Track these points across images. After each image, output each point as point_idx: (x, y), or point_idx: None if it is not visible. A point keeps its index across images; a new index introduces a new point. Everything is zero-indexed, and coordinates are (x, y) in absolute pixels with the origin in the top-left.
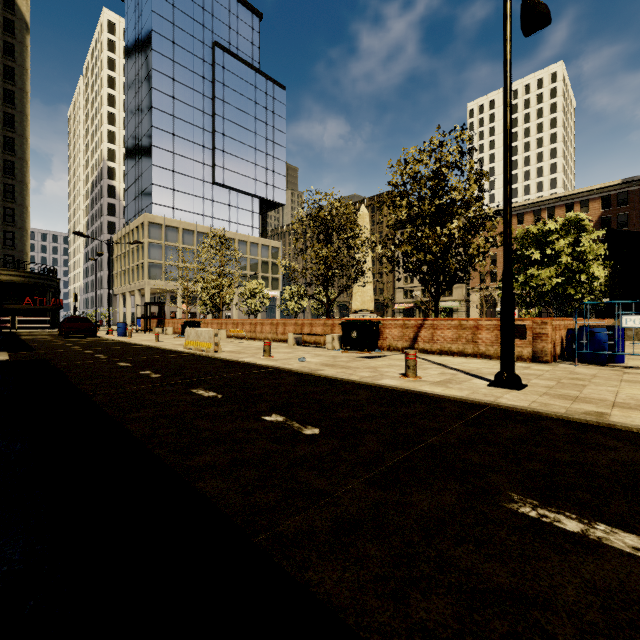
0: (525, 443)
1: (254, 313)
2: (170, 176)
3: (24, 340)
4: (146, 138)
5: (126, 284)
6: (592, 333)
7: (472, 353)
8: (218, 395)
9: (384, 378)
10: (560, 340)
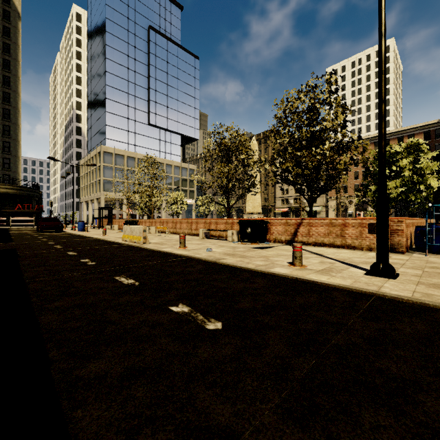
0: (434, 344)
1: (176, 215)
2: (118, 119)
3: (10, 234)
4: (102, 93)
5: (88, 195)
6: (439, 229)
7: (340, 245)
8: (136, 282)
9: (275, 266)
10: (410, 235)
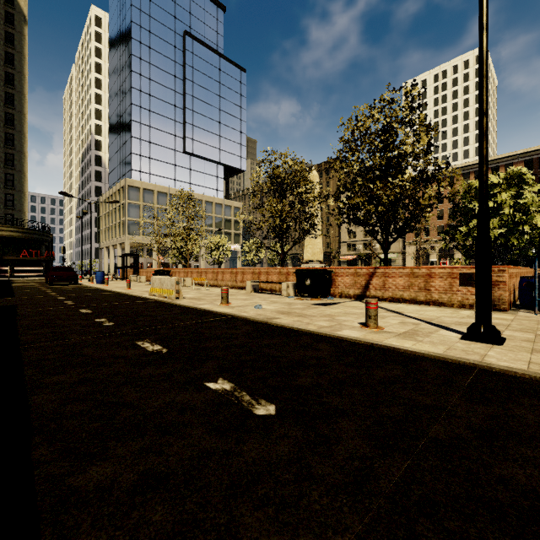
0: None
1: (218, 263)
2: (147, 146)
3: (13, 287)
4: (126, 114)
5: (110, 239)
6: None
7: (424, 300)
8: (163, 349)
9: (344, 328)
10: (513, 288)
